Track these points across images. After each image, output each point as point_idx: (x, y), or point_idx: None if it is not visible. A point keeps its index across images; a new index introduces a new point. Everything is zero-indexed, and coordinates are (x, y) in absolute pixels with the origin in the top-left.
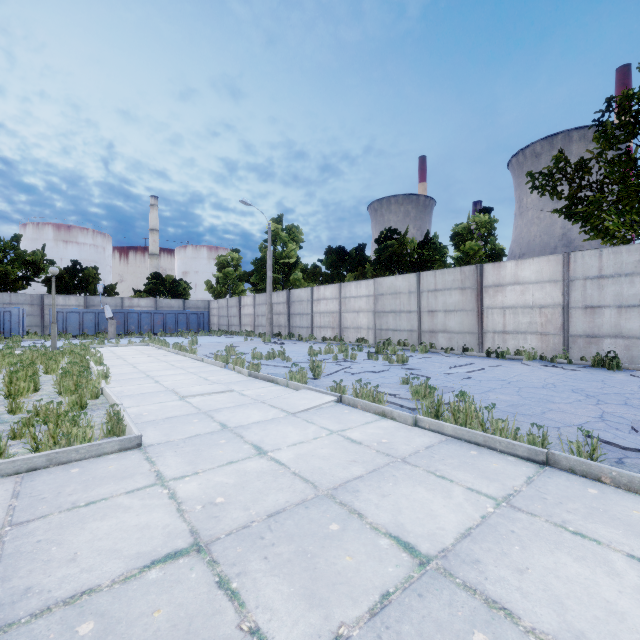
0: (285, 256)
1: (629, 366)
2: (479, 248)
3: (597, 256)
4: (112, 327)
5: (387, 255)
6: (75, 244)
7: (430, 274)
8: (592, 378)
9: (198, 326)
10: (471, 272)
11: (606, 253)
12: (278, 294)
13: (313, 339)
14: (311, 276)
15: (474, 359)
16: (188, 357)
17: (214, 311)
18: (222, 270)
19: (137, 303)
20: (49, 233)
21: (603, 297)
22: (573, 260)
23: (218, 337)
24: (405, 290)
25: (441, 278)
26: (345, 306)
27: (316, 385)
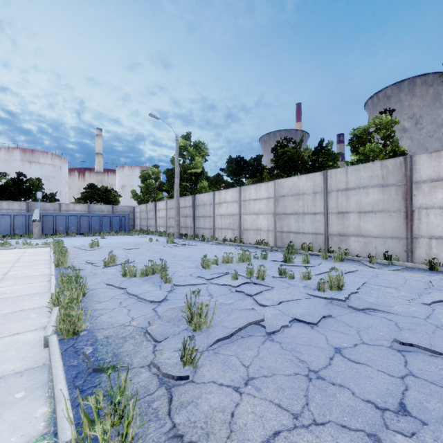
0: (193, 167)
1: None
2: (381, 149)
3: None
4: (36, 228)
5: (285, 160)
6: (37, 164)
7: (340, 171)
8: None
9: (120, 227)
10: (396, 165)
11: None
12: (185, 199)
13: (214, 240)
14: (214, 183)
15: (421, 275)
16: (50, 269)
17: (137, 214)
18: (144, 181)
19: (73, 208)
20: (17, 155)
21: None
22: None
23: (133, 237)
24: (309, 190)
25: (354, 175)
26: (245, 208)
27: (170, 438)
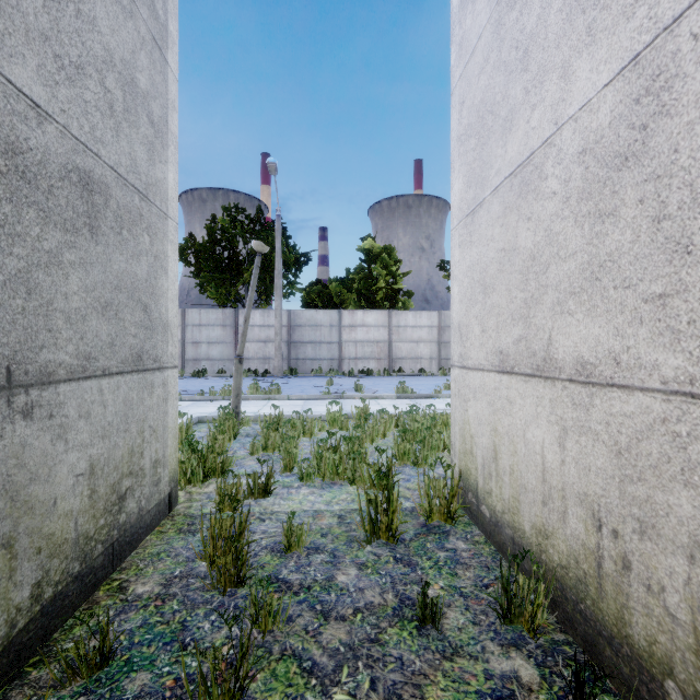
0: None
1: (210, 375)
2: None
3: (199, 313)
4: None
5: None
6: None
7: None
8: (184, 381)
9: None
10: None
11: (203, 312)
12: None
13: None
14: None
15: None
16: None
17: None
18: None
19: None
20: None
21: (202, 337)
22: (187, 313)
23: None
24: None
25: None
26: None
27: None
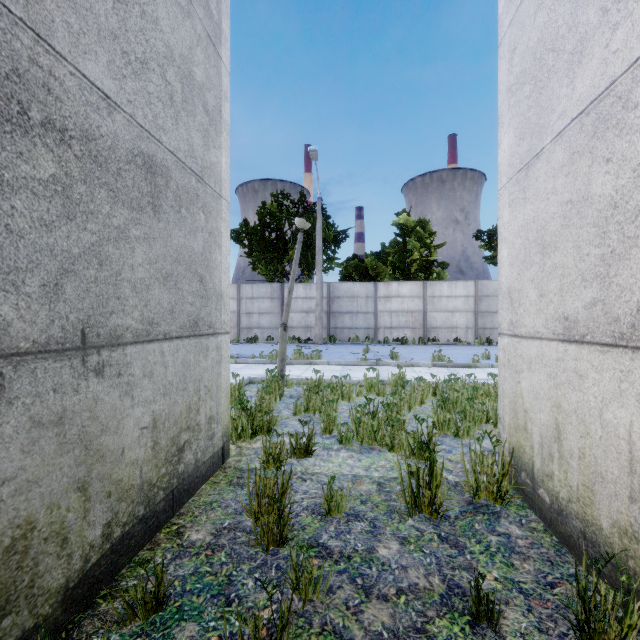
0: None
1: (260, 341)
2: None
3: (251, 287)
4: None
5: None
6: None
7: None
8: (239, 346)
9: None
10: None
11: (255, 286)
12: None
13: None
14: None
15: None
16: None
17: None
18: None
19: None
20: None
21: (254, 308)
22: (242, 288)
23: None
24: None
25: None
26: None
27: None
